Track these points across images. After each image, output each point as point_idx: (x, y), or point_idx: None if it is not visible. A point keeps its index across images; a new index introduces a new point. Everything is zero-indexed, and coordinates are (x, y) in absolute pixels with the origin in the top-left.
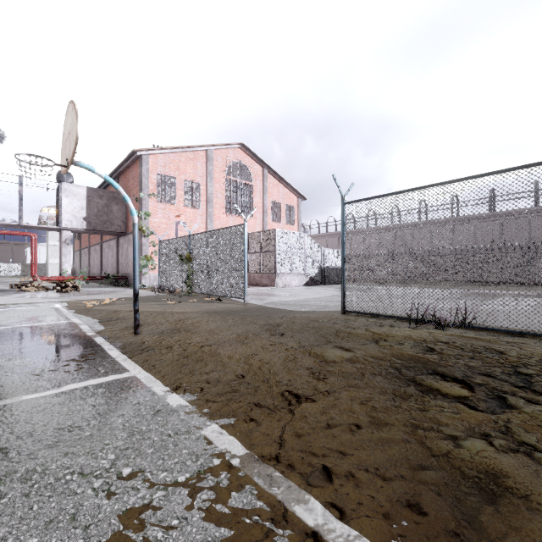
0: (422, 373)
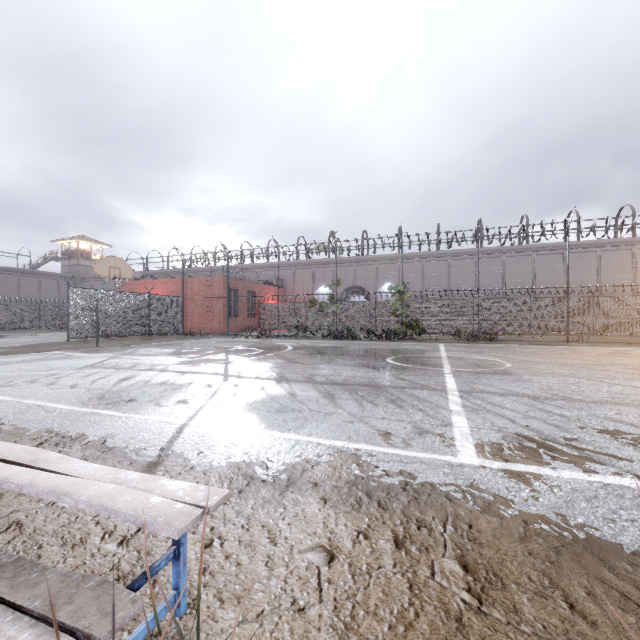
0: (154, 339)
